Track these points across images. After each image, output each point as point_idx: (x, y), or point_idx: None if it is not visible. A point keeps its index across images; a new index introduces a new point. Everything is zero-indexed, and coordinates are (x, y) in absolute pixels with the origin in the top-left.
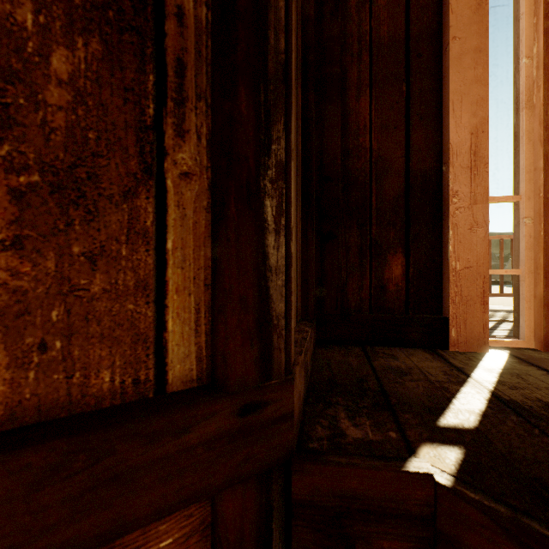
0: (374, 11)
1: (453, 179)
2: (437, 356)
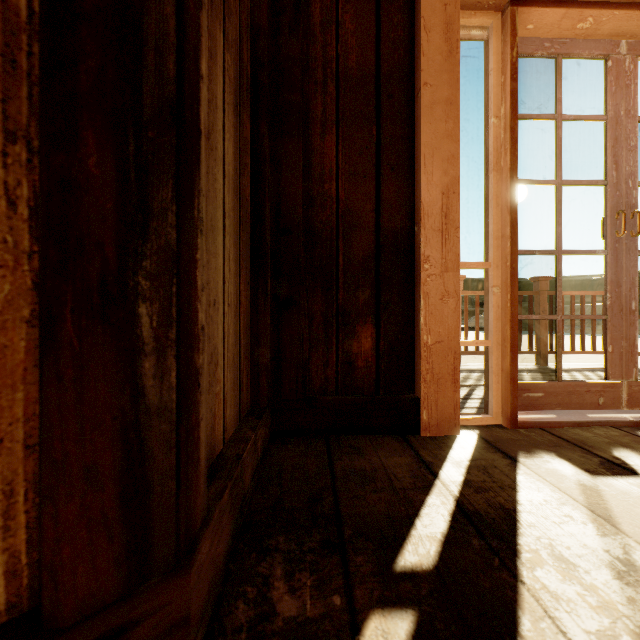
0: (341, 35)
1: (424, 243)
2: (408, 446)
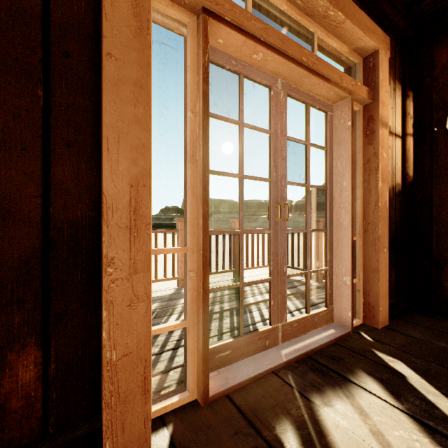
0: None
1: (108, 242)
2: None
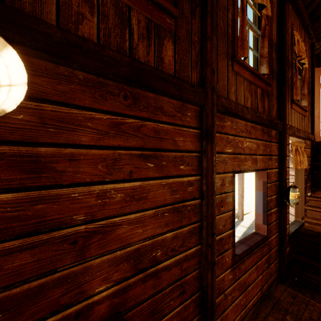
0: None
1: (315, 119)
2: None
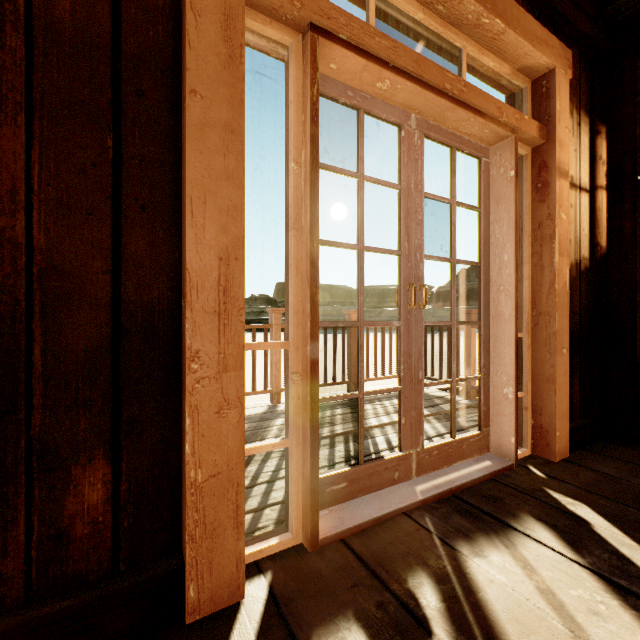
0: None
1: (192, 330)
2: None
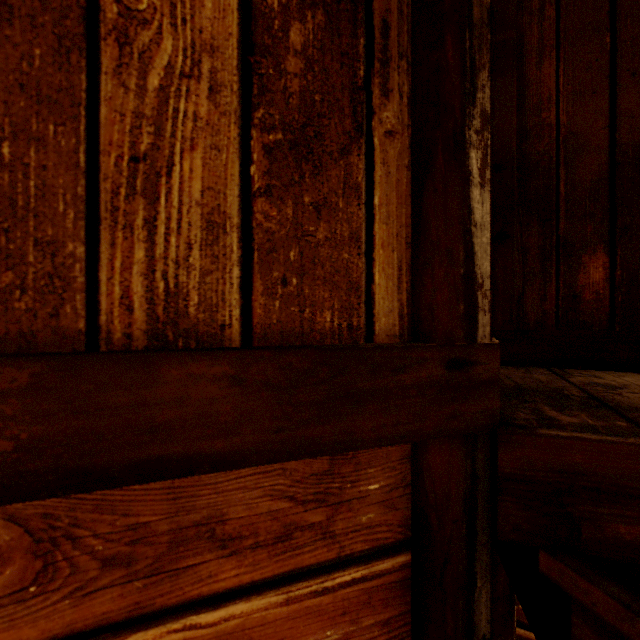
0: None
1: None
2: None
